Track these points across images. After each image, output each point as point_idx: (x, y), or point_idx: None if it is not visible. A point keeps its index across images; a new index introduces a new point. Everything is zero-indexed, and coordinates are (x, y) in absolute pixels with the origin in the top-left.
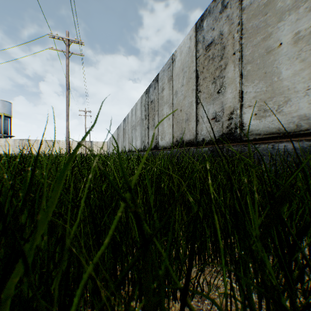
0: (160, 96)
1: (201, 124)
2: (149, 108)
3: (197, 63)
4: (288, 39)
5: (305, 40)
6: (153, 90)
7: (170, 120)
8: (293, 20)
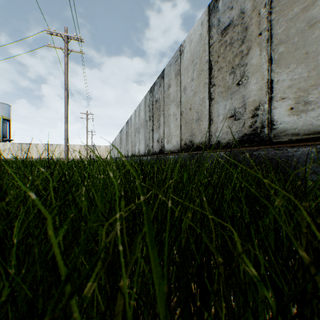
0: (165, 94)
1: (216, 123)
2: (154, 108)
3: (210, 52)
4: None
5: None
6: (158, 87)
7: (178, 121)
8: None
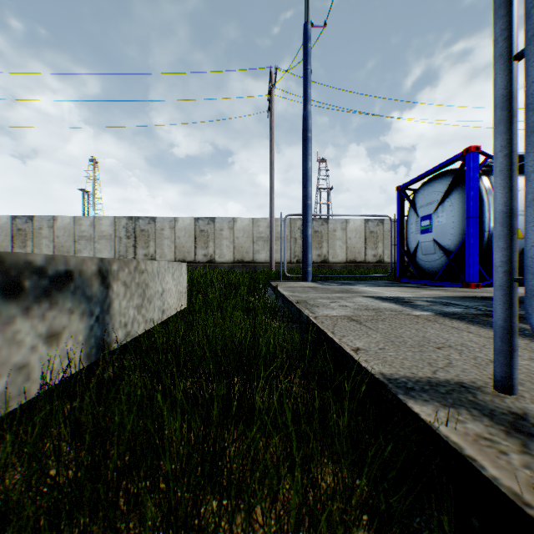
0: None
1: None
2: None
3: (14, 231)
4: (46, 244)
5: (49, 246)
6: None
7: None
8: (47, 240)
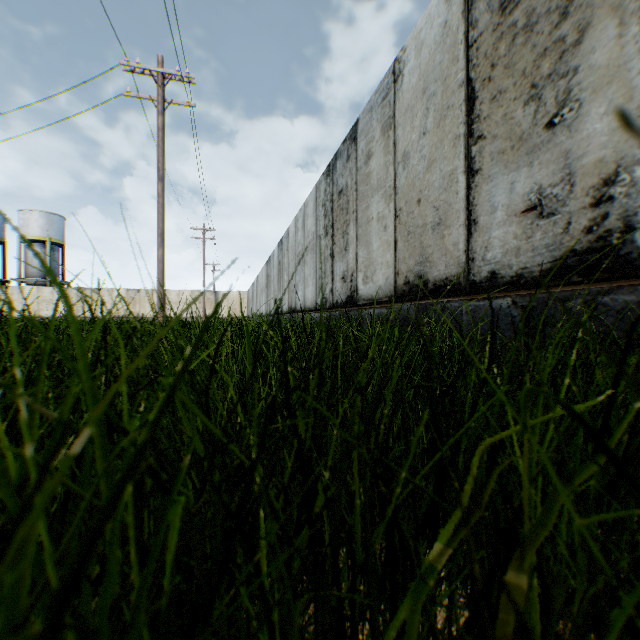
0: (361, 175)
1: (486, 230)
2: (334, 209)
3: (471, 59)
4: None
5: None
6: (345, 163)
7: (389, 231)
8: None
